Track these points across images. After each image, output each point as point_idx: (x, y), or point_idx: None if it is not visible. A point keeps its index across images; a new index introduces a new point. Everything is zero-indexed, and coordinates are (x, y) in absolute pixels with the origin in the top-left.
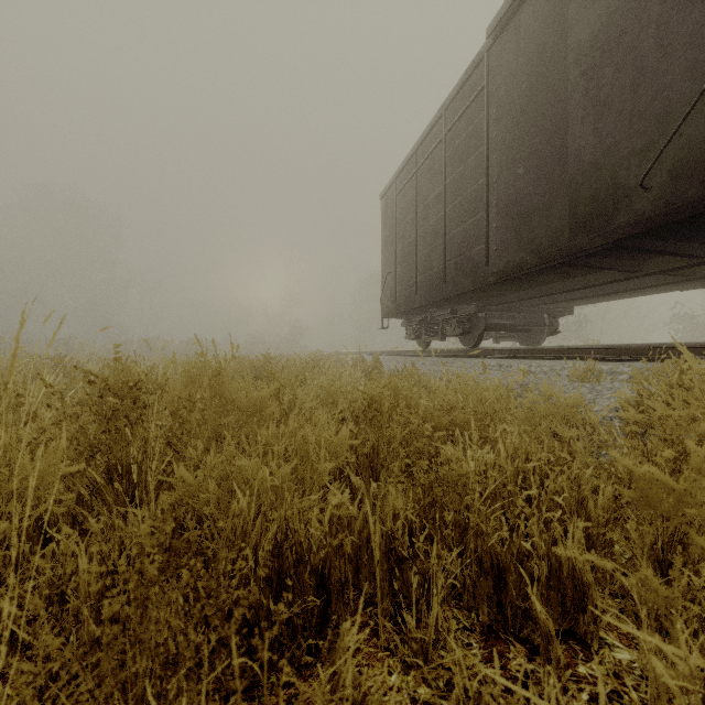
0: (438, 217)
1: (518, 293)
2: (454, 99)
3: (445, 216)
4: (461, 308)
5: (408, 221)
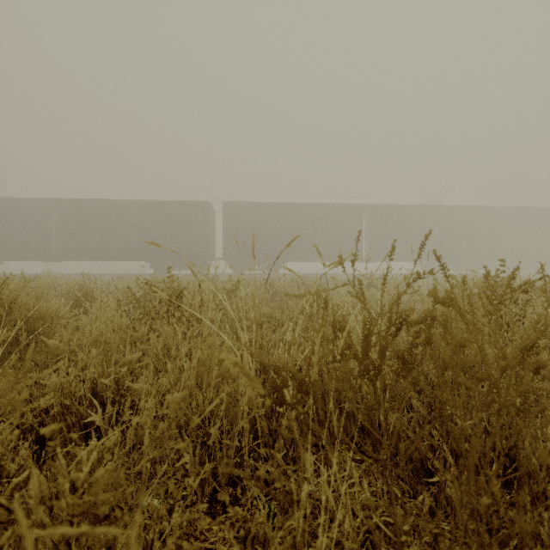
0: None
1: None
2: None
3: None
4: None
5: None
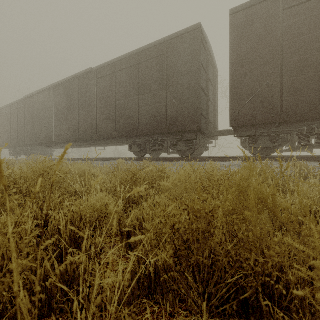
0: (16, 126)
1: (38, 147)
2: (19, 102)
3: (17, 127)
4: (24, 149)
5: (8, 123)
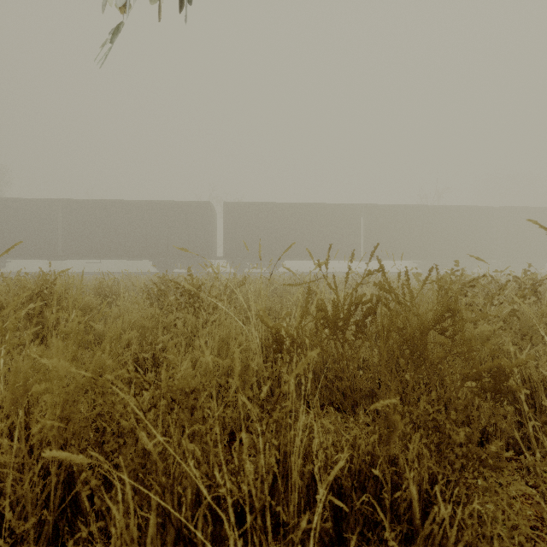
0: None
1: None
2: None
3: None
4: None
5: None
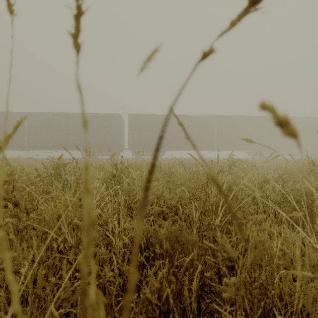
0: None
1: None
2: None
3: None
4: None
5: None
